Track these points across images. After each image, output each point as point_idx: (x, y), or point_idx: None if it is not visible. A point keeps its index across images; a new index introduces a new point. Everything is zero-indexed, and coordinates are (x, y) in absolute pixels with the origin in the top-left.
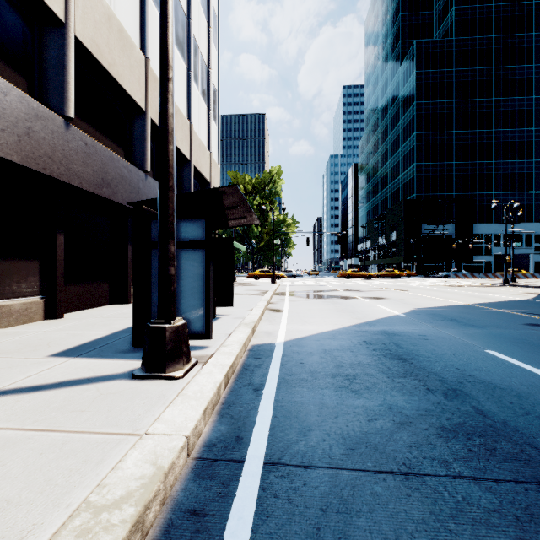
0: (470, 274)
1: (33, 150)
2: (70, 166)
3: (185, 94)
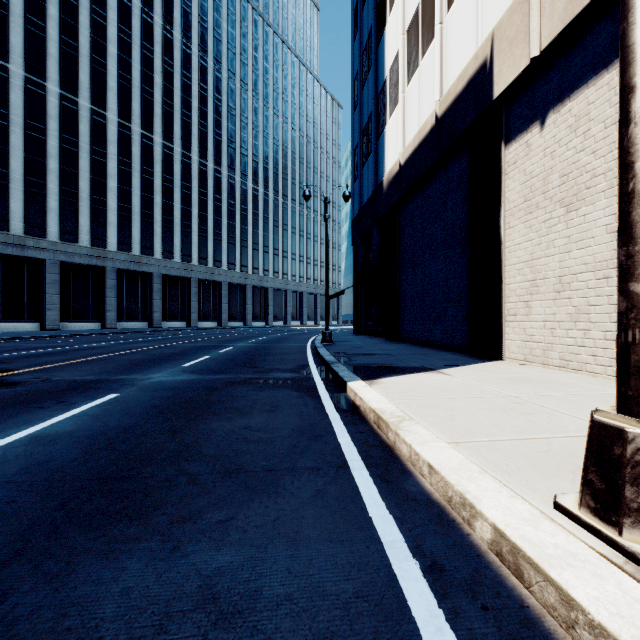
0: None
1: None
2: None
3: None
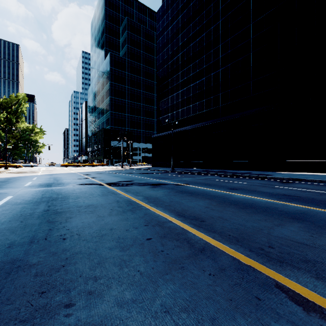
0: (125, 164)
1: None
2: None
3: None
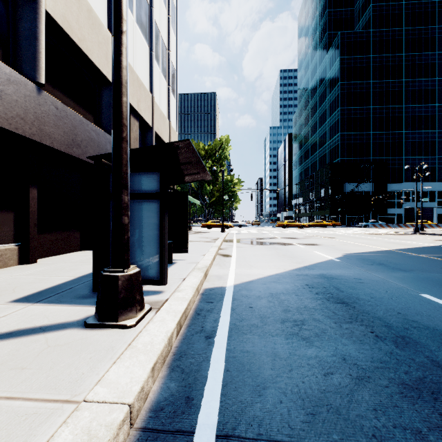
0: (385, 224)
1: (5, 111)
2: (42, 127)
3: (147, 71)
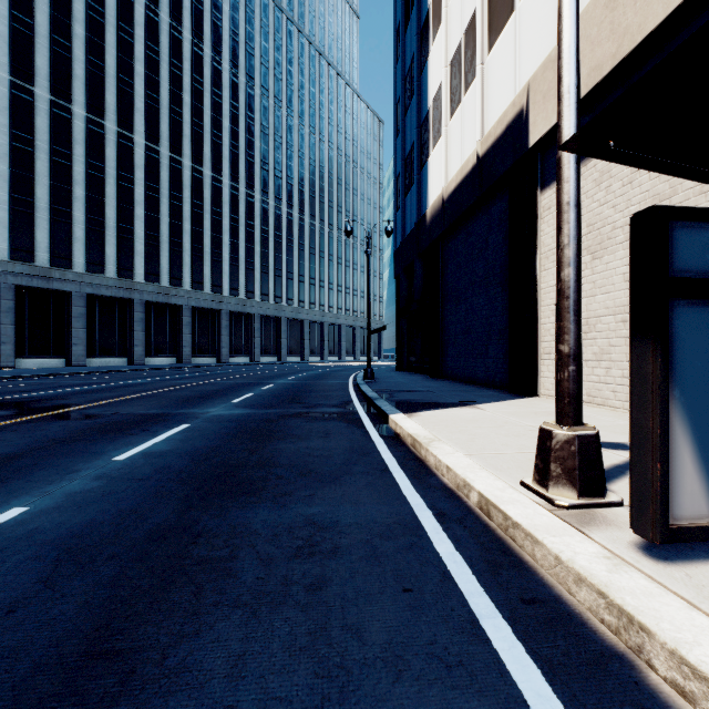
0: None
1: None
2: None
3: None
